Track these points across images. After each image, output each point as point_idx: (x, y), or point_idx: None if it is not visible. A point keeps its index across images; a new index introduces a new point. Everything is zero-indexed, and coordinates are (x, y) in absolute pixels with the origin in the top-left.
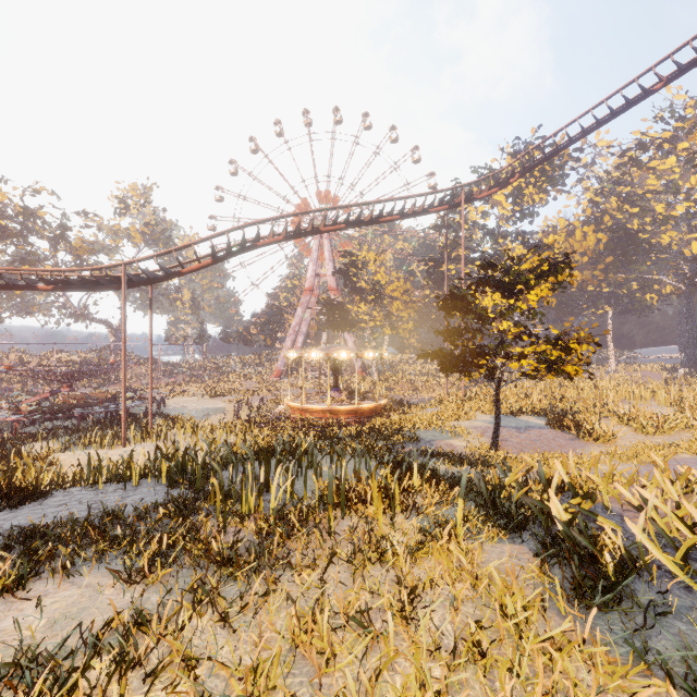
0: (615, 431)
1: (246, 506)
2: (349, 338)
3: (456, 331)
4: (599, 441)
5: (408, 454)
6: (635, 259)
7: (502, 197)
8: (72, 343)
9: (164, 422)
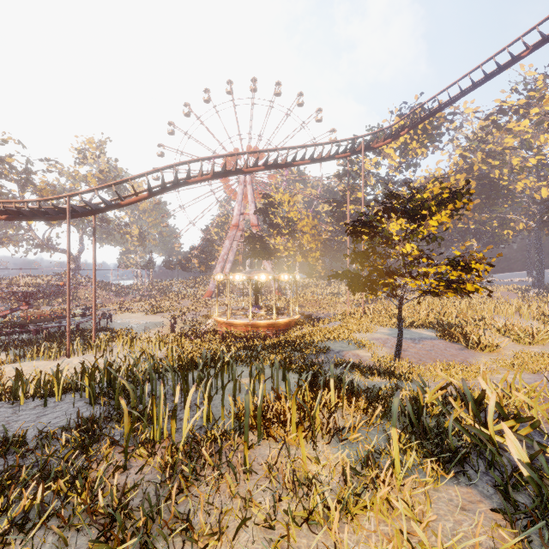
0: (499, 342)
1: (157, 432)
2: (267, 265)
3: (364, 254)
4: (486, 351)
5: (322, 366)
6: (495, 202)
7: (392, 151)
8: (36, 269)
9: (106, 335)
